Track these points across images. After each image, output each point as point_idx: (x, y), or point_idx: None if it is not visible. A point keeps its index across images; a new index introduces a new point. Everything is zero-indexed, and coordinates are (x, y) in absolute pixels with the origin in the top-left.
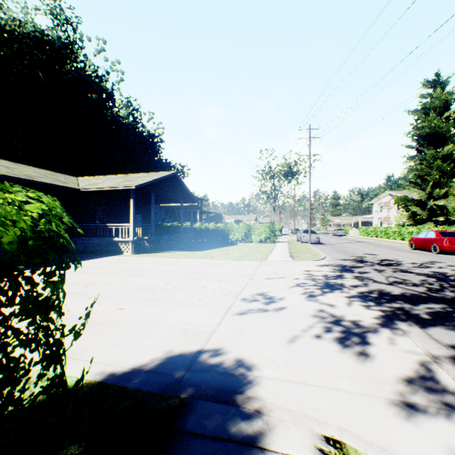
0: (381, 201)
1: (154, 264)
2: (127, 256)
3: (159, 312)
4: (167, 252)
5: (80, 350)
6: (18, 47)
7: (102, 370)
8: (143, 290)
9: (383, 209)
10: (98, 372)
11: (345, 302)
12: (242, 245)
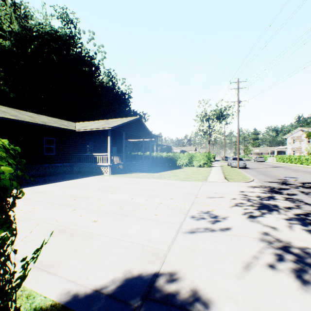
0: (294, 135)
1: (123, 183)
2: (106, 176)
3: (123, 226)
4: (133, 173)
5: (56, 263)
6: (41, 41)
7: (68, 290)
8: (113, 204)
9: (295, 141)
10: (64, 291)
11: (285, 225)
12: (186, 169)
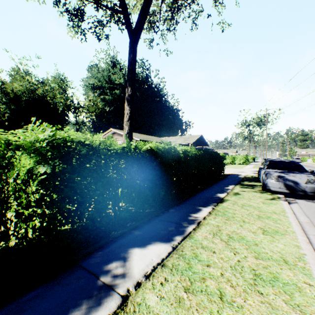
0: None
1: None
2: None
3: None
4: None
5: None
6: None
7: None
8: None
9: None
10: None
11: None
12: (231, 165)
